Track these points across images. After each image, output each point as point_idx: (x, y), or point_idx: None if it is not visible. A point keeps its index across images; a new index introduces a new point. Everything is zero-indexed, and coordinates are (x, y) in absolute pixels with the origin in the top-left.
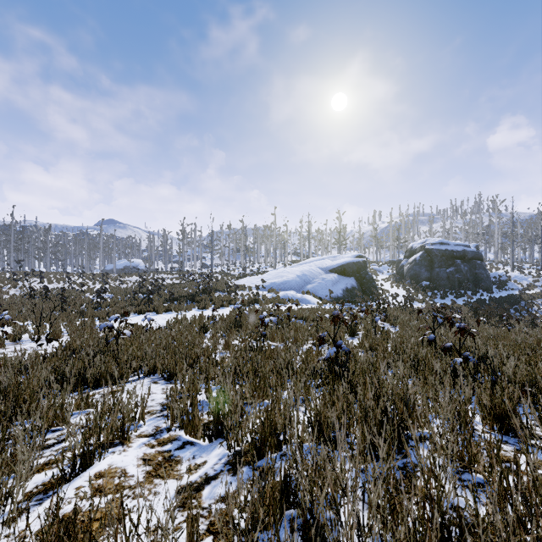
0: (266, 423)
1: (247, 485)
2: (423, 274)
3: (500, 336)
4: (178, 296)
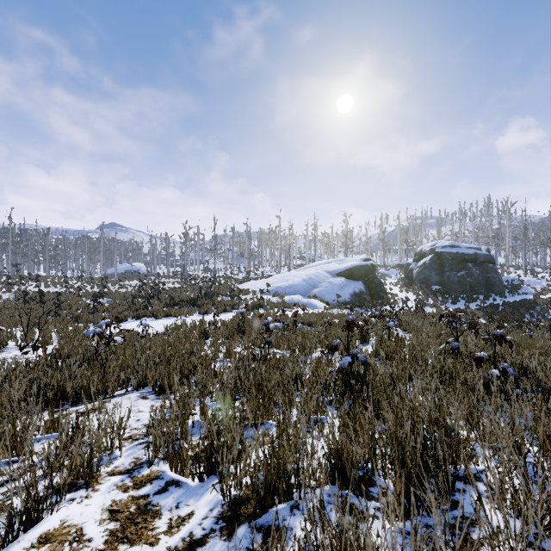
0: (271, 461)
1: None
2: (433, 278)
3: (524, 343)
4: (179, 301)
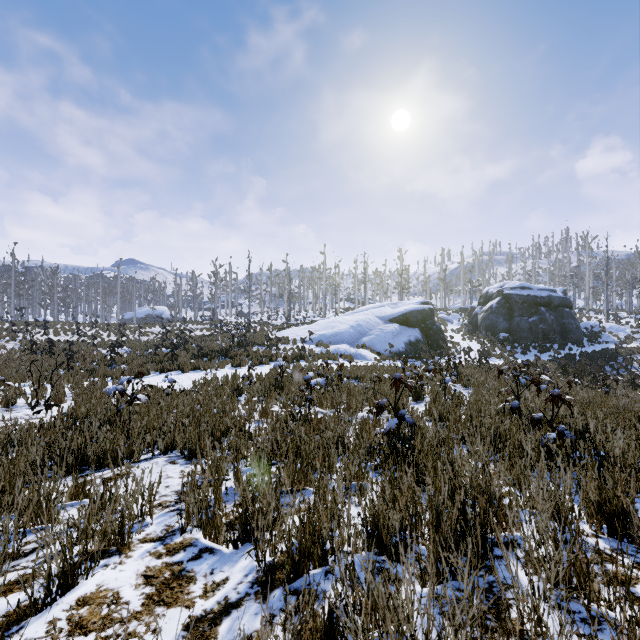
0: (307, 527)
1: (276, 633)
2: (501, 325)
3: (596, 401)
4: (208, 351)
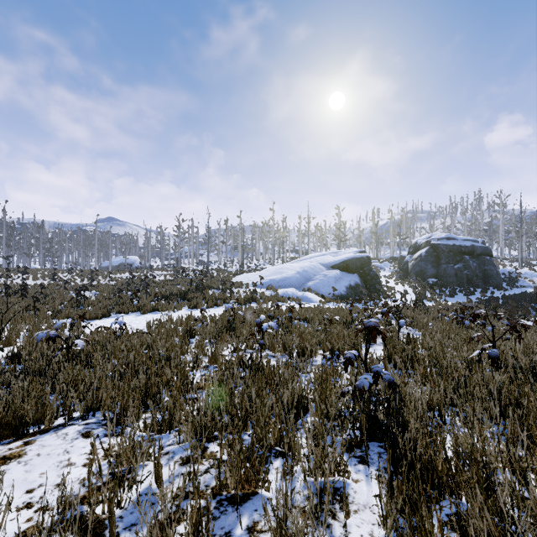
0: None
1: None
2: (430, 271)
3: None
4: (168, 294)
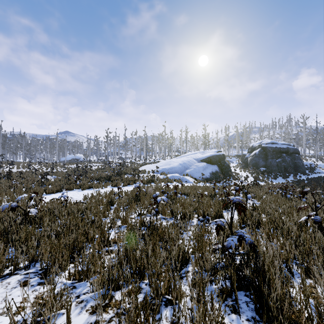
0: None
1: None
2: (261, 163)
3: None
4: (99, 177)
